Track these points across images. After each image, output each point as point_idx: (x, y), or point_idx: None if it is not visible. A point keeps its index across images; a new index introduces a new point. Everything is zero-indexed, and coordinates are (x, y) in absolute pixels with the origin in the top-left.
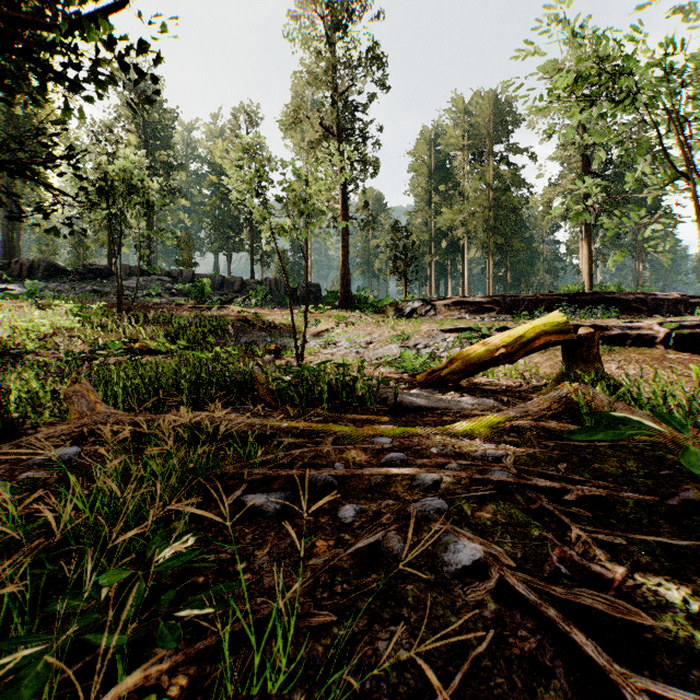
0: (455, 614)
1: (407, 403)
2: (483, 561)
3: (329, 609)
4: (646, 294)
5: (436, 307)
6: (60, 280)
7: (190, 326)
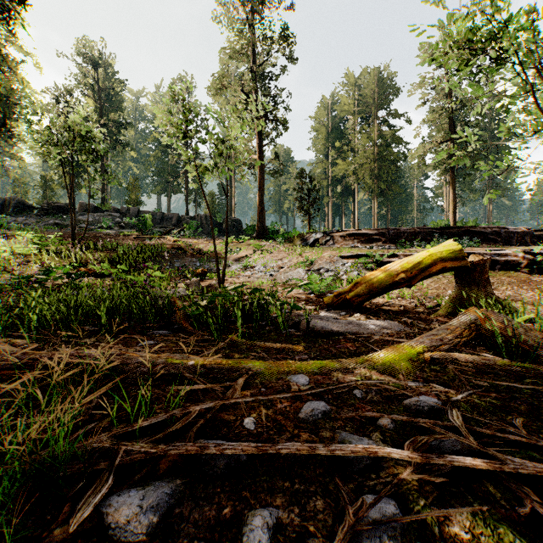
0: None
1: (319, 327)
2: None
3: None
4: (500, 228)
5: (334, 238)
6: (28, 215)
7: (133, 253)
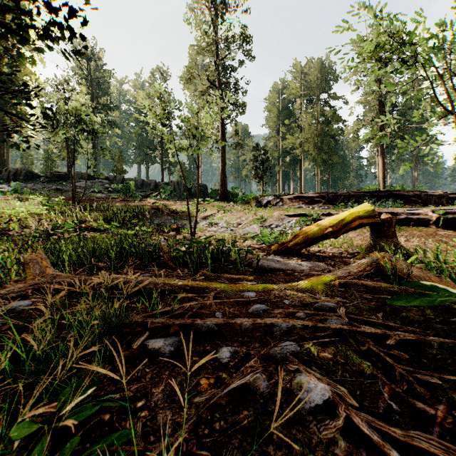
0: (312, 450)
1: (266, 265)
2: (331, 400)
3: (209, 446)
4: (421, 192)
5: (283, 200)
6: (35, 182)
7: (121, 212)
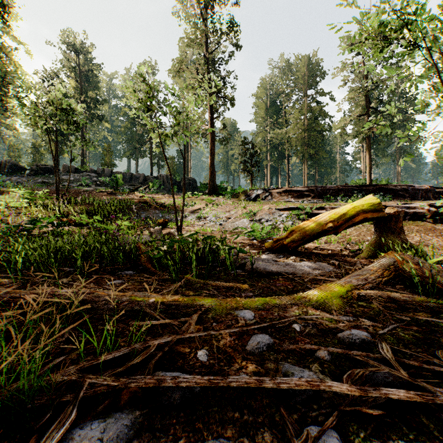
0: None
1: (261, 268)
2: None
3: None
4: (408, 186)
5: (272, 194)
6: (20, 175)
7: (106, 206)
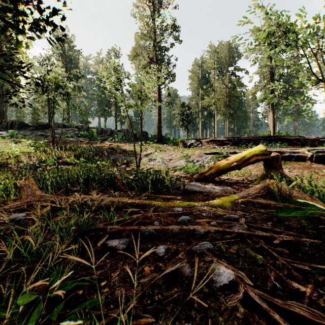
0: (221, 314)
1: (189, 189)
2: (235, 281)
3: (151, 311)
4: (300, 136)
5: (202, 143)
6: (25, 130)
7: (86, 151)
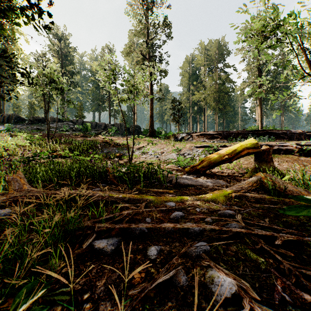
0: None
1: (182, 182)
2: (237, 293)
3: None
4: (287, 130)
5: (193, 136)
6: (22, 124)
7: (81, 145)
